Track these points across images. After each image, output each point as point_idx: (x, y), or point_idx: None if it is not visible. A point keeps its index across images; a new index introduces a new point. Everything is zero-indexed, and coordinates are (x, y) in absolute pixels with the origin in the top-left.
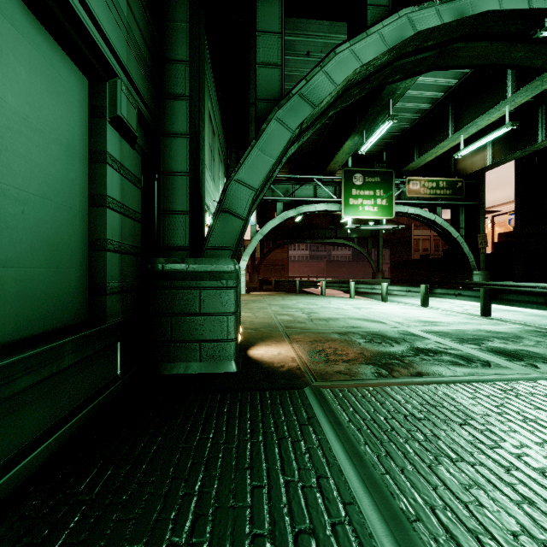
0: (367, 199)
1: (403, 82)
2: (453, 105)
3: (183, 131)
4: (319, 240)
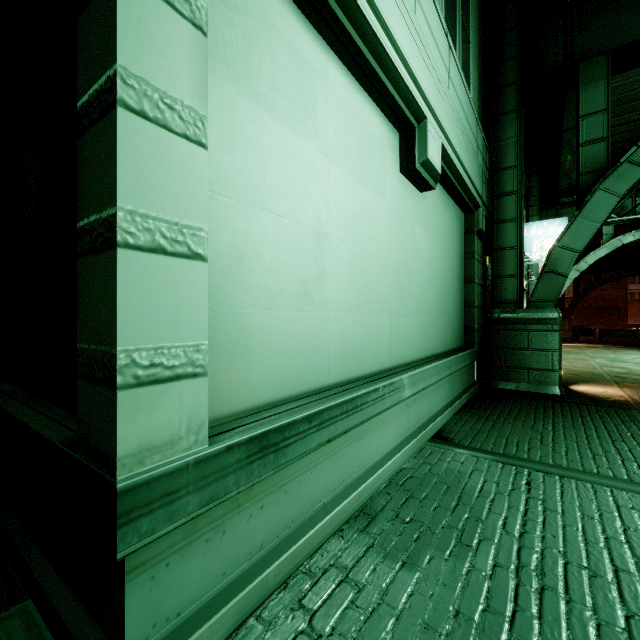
0: None
1: None
2: None
3: (511, 217)
4: None
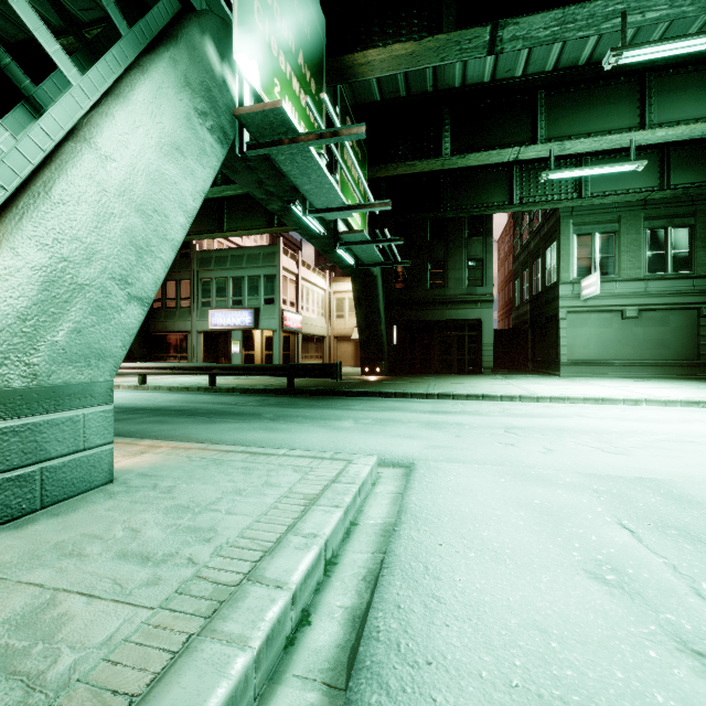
0: None
1: None
2: None
3: None
4: None
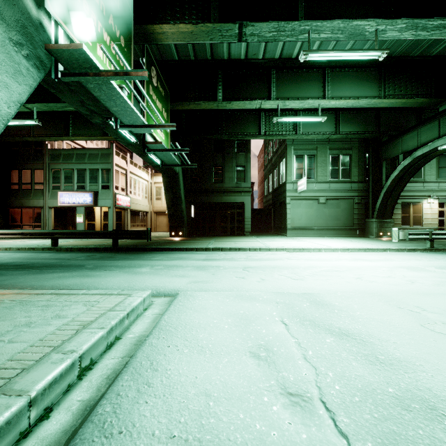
0: None
1: None
2: None
3: (371, 197)
4: None
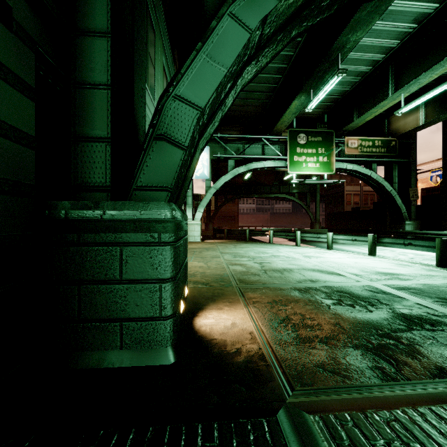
0: (310, 156)
1: (354, 34)
2: (393, 66)
3: (102, 28)
4: (265, 195)
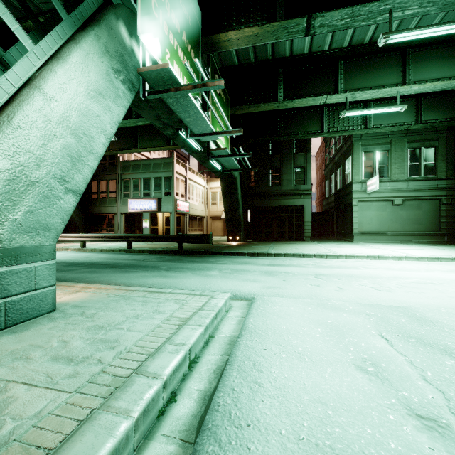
0: None
1: None
2: None
3: None
4: None
